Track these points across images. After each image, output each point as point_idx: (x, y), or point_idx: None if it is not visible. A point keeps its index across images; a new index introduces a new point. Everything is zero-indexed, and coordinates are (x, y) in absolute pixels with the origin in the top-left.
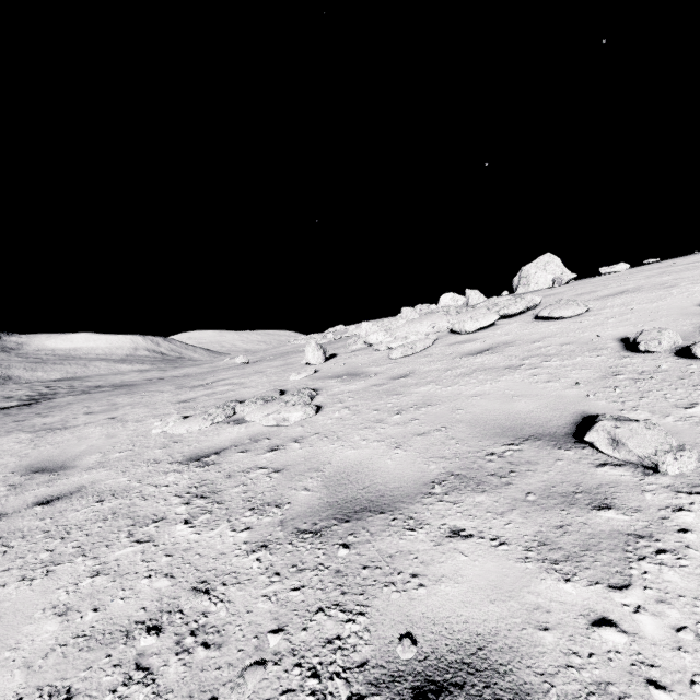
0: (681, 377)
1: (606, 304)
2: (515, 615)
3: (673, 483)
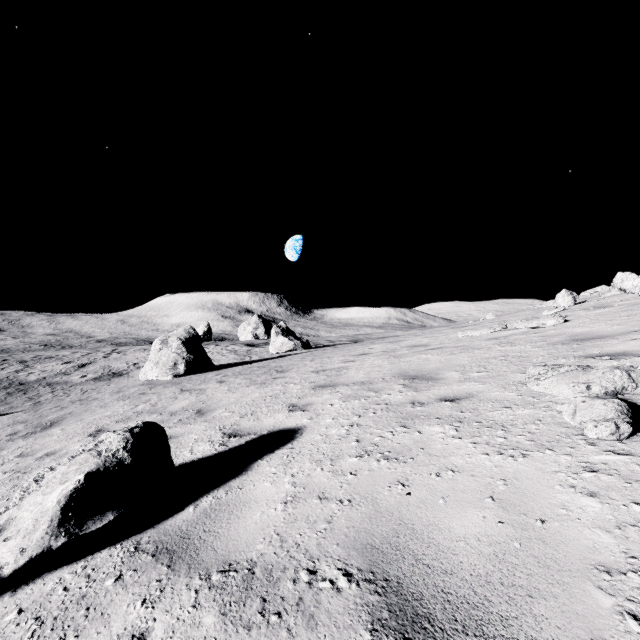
0: None
1: None
2: None
3: None
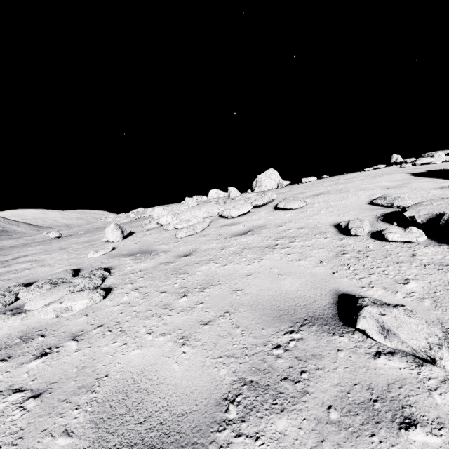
0: (385, 256)
1: (314, 201)
2: None
3: (446, 376)
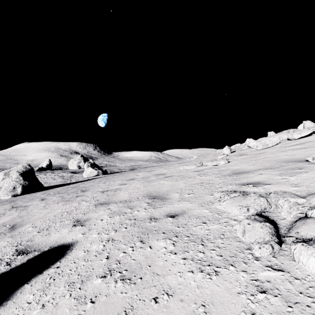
0: None
1: None
2: (267, 179)
3: None
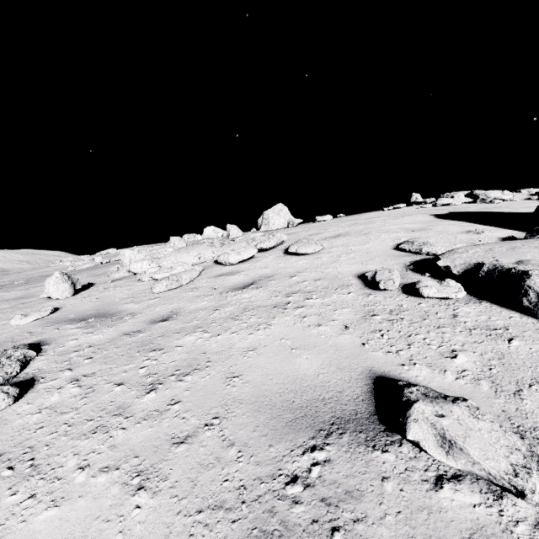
0: (423, 317)
1: (332, 244)
2: None
3: (538, 515)
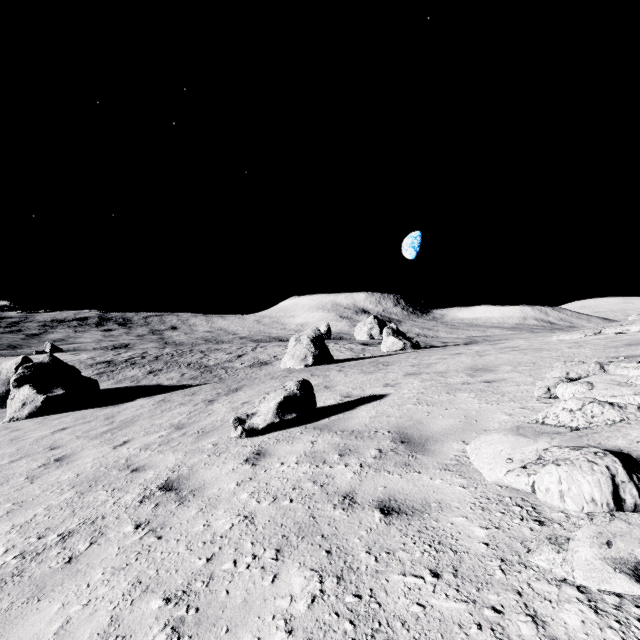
0: None
1: None
2: None
3: None
